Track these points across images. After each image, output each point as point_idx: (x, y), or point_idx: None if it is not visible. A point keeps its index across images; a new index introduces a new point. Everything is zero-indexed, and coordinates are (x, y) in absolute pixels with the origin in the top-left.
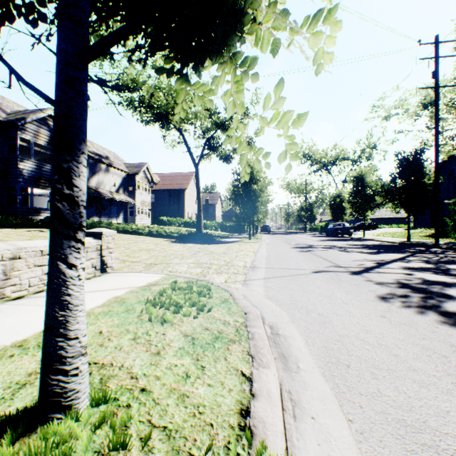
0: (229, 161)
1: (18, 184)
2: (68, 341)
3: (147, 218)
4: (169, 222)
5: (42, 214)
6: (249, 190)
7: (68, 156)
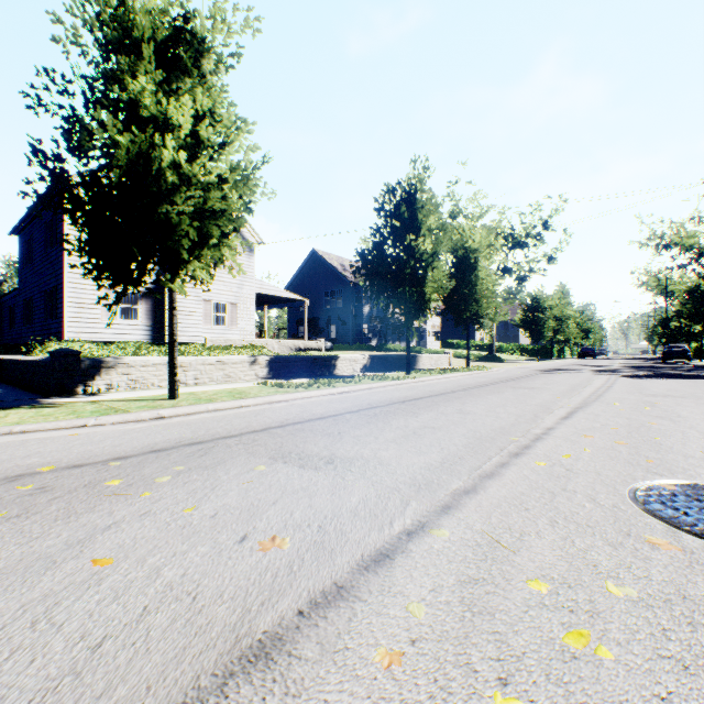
0: (524, 281)
1: (363, 323)
2: (468, 361)
3: (436, 341)
4: (458, 345)
5: (372, 342)
6: (536, 318)
7: (468, 343)
